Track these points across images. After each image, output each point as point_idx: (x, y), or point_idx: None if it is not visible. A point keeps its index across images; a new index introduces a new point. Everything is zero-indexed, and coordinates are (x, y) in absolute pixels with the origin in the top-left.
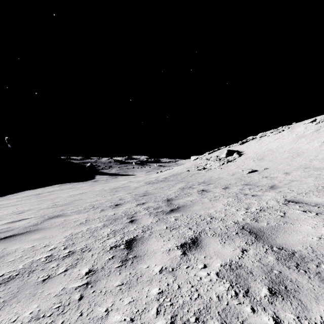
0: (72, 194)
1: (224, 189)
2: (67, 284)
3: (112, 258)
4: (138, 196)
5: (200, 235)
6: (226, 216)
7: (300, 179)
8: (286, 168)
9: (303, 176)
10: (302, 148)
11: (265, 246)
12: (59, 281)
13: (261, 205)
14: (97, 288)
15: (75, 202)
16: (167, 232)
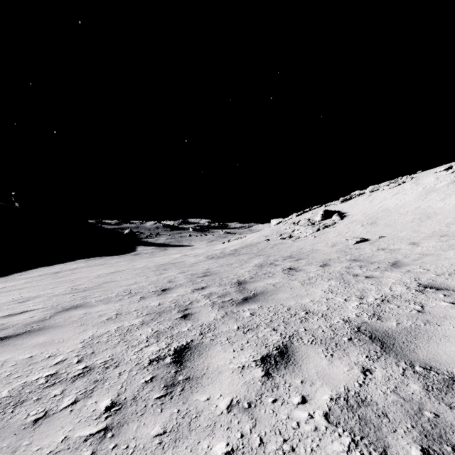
0: (102, 273)
1: (321, 266)
2: (72, 430)
3: (151, 380)
4: (196, 276)
5: (291, 342)
6: (330, 309)
7: (436, 253)
8: (412, 237)
9: (440, 248)
10: (434, 207)
11: (400, 363)
12: (61, 423)
13: (383, 292)
14: (121, 439)
15: (104, 285)
16: (239, 336)
